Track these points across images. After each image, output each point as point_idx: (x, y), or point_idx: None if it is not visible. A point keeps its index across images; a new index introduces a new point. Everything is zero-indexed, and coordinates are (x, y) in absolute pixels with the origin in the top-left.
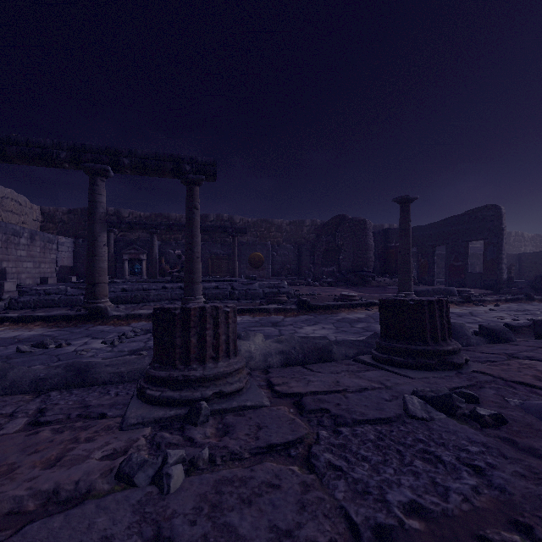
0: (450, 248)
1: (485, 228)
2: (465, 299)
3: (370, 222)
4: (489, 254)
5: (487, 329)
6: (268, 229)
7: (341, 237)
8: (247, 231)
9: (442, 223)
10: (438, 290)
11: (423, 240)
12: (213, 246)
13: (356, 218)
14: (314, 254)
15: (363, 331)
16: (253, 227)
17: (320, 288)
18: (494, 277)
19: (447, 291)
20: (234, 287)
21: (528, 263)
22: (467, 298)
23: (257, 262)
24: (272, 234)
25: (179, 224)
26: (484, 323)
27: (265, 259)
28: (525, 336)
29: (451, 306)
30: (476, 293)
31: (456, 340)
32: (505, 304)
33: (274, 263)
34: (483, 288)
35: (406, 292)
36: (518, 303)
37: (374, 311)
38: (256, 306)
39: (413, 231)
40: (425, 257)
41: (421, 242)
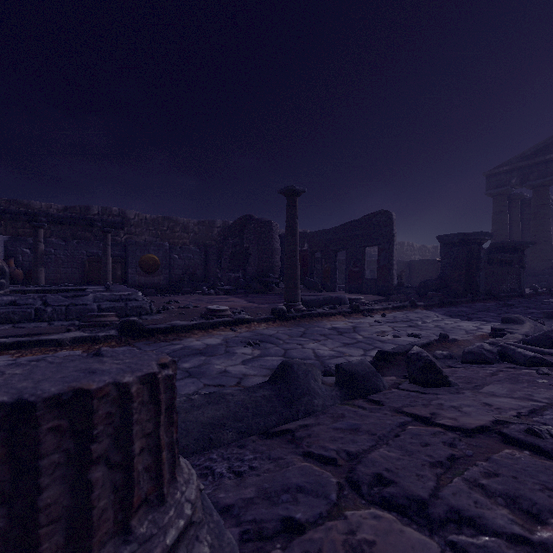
0: (349, 253)
1: (379, 233)
2: (353, 309)
3: (276, 224)
4: (383, 260)
5: (345, 372)
6: (171, 228)
7: (247, 239)
8: (145, 229)
9: (343, 228)
10: (329, 299)
11: (326, 245)
12: (93, 245)
13: (262, 219)
14: (221, 258)
15: (182, 377)
16: (153, 225)
17: (211, 297)
18: (386, 283)
19: (338, 300)
20: (47, 302)
21: (416, 270)
22: (355, 308)
23: (150, 267)
24: (176, 234)
25: (13, 211)
26: (363, 343)
27: (161, 263)
28: (400, 371)
29: (338, 319)
30: (369, 300)
31: (288, 406)
32: (391, 313)
33: (176, 268)
34: (378, 294)
35: (293, 302)
36: (404, 311)
37: (241, 331)
38: (38, 337)
39: (318, 235)
40: (328, 263)
41: (324, 247)
